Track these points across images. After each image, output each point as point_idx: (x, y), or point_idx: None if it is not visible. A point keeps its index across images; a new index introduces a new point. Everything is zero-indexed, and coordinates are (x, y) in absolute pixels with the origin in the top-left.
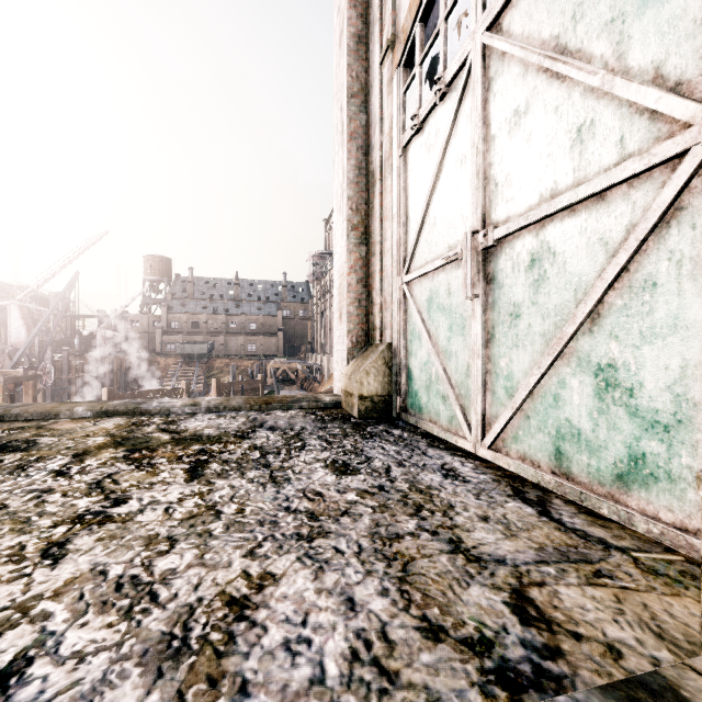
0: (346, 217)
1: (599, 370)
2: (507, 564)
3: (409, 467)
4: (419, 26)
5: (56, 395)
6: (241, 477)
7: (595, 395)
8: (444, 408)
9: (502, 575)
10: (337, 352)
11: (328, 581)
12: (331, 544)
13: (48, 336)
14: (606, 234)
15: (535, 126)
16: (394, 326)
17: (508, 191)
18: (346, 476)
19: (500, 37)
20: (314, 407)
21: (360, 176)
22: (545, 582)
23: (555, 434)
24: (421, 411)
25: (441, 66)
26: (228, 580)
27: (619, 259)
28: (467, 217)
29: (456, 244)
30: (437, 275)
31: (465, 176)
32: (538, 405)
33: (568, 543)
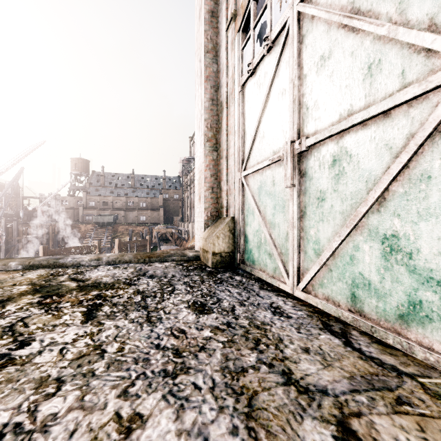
0: (203, 132)
1: (385, 238)
2: (329, 394)
3: (248, 306)
4: (253, 3)
5: (8, 250)
6: (125, 318)
7: (381, 256)
8: (270, 262)
9: (327, 406)
10: (197, 222)
11: (187, 421)
12: (191, 380)
13: (1, 210)
14: (390, 141)
15: (336, 66)
16: (235, 205)
17: (316, 112)
18: (203, 315)
19: (311, 6)
20: (181, 260)
21: (213, 105)
22: (361, 412)
23: (351, 283)
24: (254, 263)
25: (268, 29)
26: (101, 425)
27: (401, 159)
28: (286, 131)
29: (279, 150)
30: (265, 171)
31: (285, 103)
32: (338, 262)
33: (370, 371)
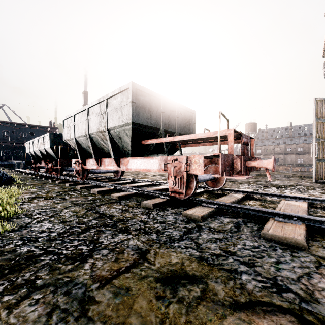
0: None
1: None
2: None
3: None
4: None
5: None
6: None
7: None
8: None
9: None
10: None
11: None
12: None
13: None
14: None
15: None
16: None
17: None
18: None
19: None
20: None
21: None
22: None
23: None
24: None
25: None
26: None
27: None
28: None
29: None
30: None
31: None
32: None
33: None
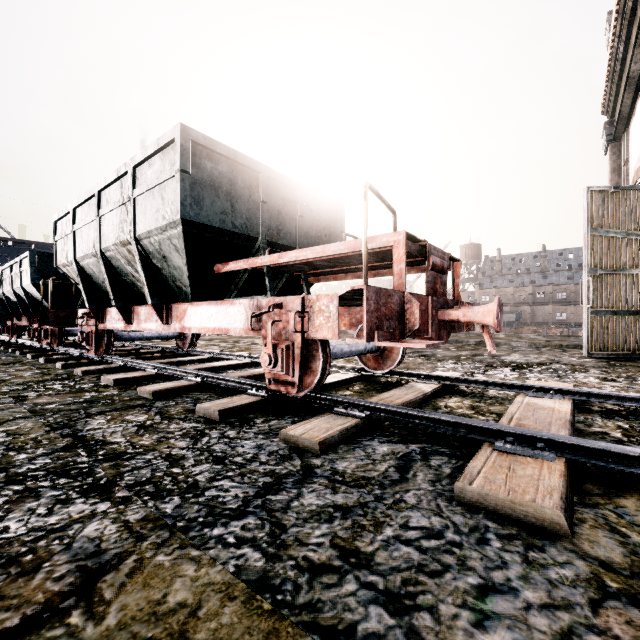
0: None
1: None
2: None
3: None
4: None
5: None
6: None
7: None
8: None
9: None
10: None
11: None
12: None
13: None
14: None
15: None
16: None
17: None
18: None
19: None
20: None
21: None
22: None
23: None
24: None
25: None
26: None
27: None
28: None
29: None
30: None
31: None
32: None
33: None
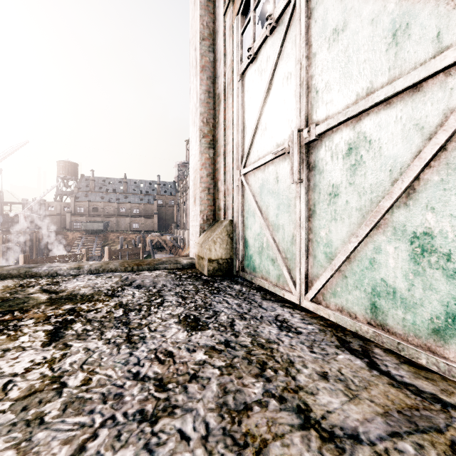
0: (198, 128)
1: (414, 237)
2: (362, 441)
3: (250, 320)
4: None
5: None
6: (99, 338)
7: (410, 259)
8: (273, 268)
9: None
10: (192, 227)
11: None
12: (176, 426)
13: None
14: (421, 119)
15: (352, 39)
16: (234, 207)
17: (327, 95)
18: (196, 332)
19: None
20: (174, 268)
21: (209, 98)
22: None
23: (371, 292)
24: (255, 270)
25: (271, 7)
26: None
27: (438, 139)
28: (292, 120)
29: (283, 142)
30: (267, 167)
31: (290, 88)
32: (354, 267)
33: (408, 403)
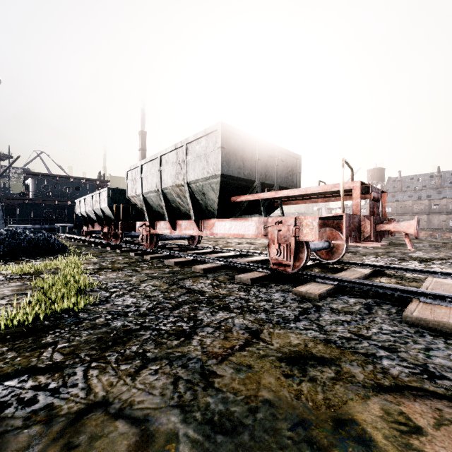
0: None
1: None
2: None
3: None
4: None
5: None
6: None
7: None
8: None
9: None
10: None
11: None
12: None
13: None
14: None
15: None
16: None
17: None
18: None
19: None
20: None
21: None
22: None
23: None
24: None
25: None
26: None
27: None
28: None
29: None
30: None
31: None
32: None
33: None
